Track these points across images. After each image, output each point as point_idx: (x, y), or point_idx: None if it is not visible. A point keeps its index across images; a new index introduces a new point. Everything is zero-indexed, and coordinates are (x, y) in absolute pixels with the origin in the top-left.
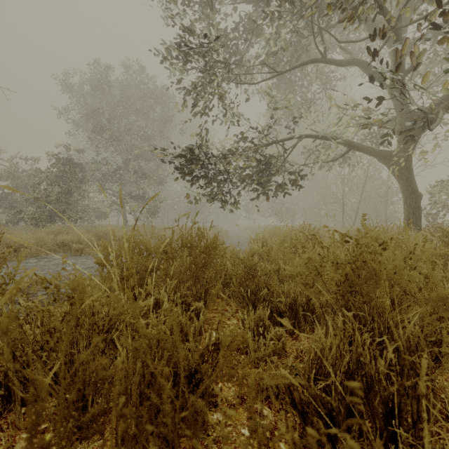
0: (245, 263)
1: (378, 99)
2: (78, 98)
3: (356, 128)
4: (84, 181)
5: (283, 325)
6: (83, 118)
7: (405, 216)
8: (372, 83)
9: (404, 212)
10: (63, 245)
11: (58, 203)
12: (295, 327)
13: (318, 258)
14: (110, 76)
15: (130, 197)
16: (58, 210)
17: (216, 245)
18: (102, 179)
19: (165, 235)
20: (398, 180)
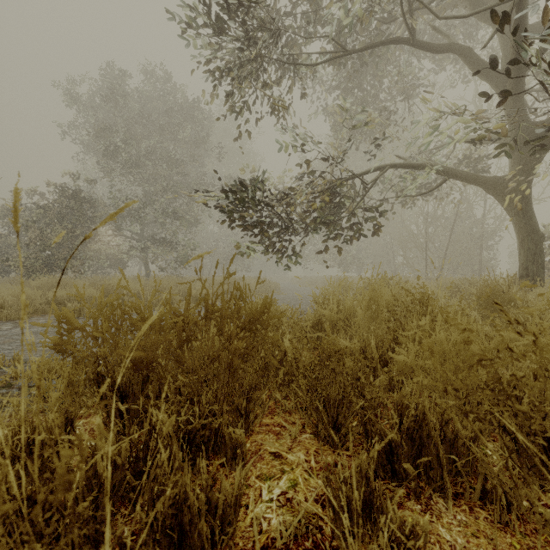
0: (320, 348)
1: (500, 93)
2: (87, 113)
3: (463, 140)
4: (92, 219)
5: (397, 472)
6: (92, 138)
7: (522, 264)
8: (494, 69)
9: (520, 259)
10: (56, 303)
11: (58, 248)
12: (418, 473)
13: (458, 341)
14: (127, 84)
15: (154, 240)
16: (57, 256)
17: (268, 318)
18: (117, 217)
19: (170, 298)
20: (512, 216)
